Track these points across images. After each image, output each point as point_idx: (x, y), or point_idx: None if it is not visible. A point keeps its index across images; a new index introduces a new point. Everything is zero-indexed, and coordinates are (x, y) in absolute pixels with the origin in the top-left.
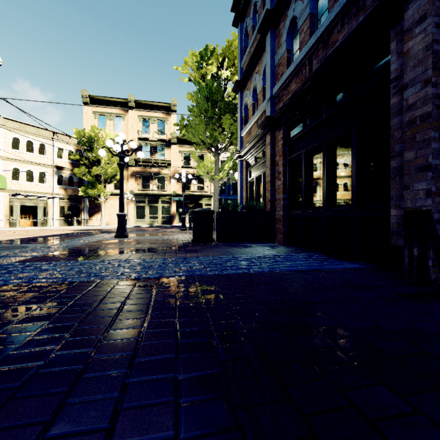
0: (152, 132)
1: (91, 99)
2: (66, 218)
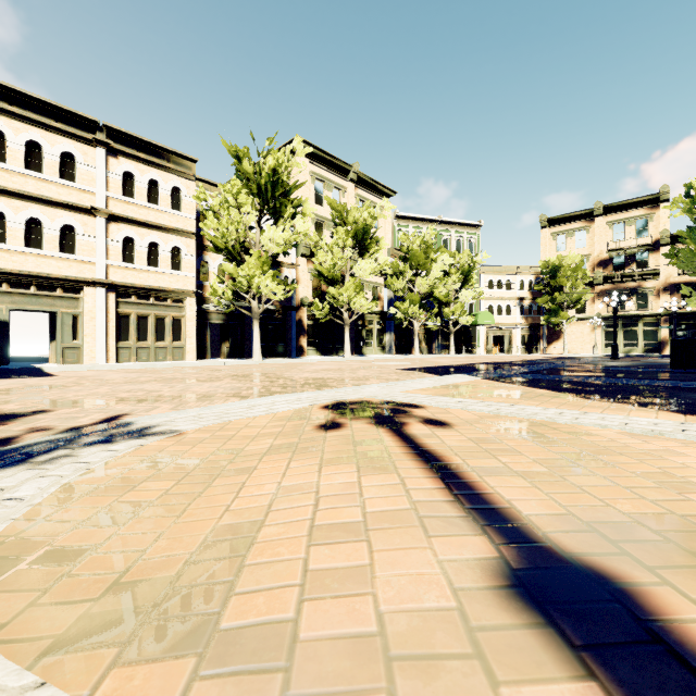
0: (627, 237)
1: (549, 221)
2: (526, 347)
